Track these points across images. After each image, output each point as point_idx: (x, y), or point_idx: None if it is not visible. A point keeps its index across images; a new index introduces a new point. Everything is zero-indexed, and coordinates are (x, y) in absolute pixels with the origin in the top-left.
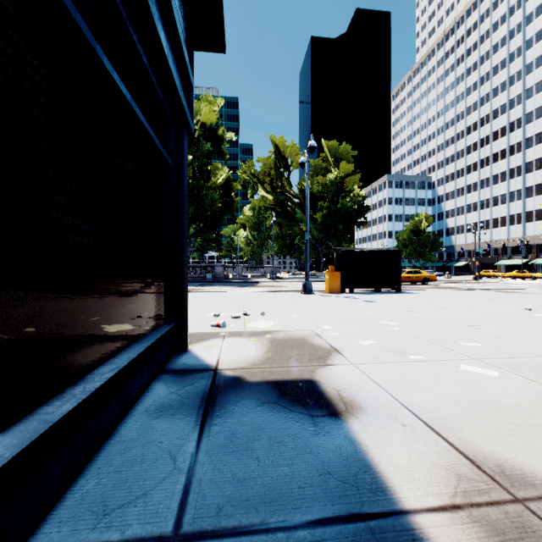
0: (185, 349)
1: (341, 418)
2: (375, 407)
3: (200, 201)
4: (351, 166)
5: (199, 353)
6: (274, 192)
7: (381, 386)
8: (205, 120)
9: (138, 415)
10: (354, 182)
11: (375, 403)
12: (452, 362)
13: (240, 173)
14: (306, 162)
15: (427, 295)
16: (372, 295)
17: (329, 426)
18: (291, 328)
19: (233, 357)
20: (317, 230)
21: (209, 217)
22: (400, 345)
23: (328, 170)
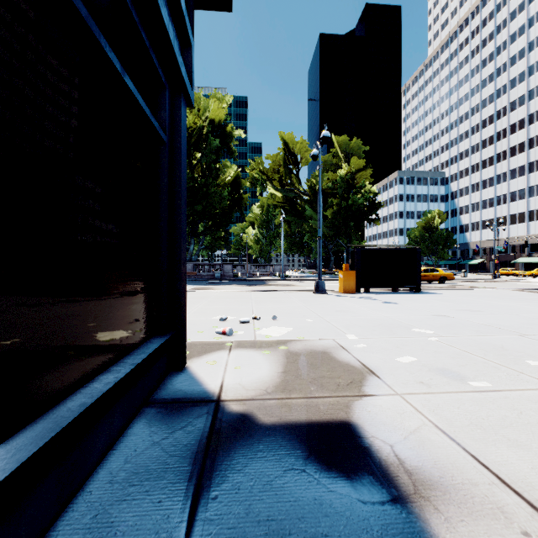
0: (181, 367)
1: (414, 512)
2: (460, 485)
3: (208, 198)
4: (362, 161)
5: (199, 373)
6: (283, 190)
7: (452, 438)
8: (213, 117)
9: (95, 492)
10: (365, 178)
11: (456, 475)
12: (532, 392)
13: (248, 170)
14: (318, 154)
15: (451, 295)
16: (390, 296)
17: (397, 532)
18: (309, 336)
19: (240, 380)
20: (327, 228)
21: (218, 215)
22: (449, 363)
23: (338, 166)
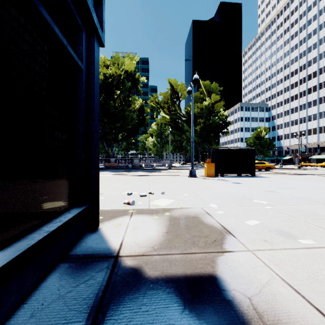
0: (95, 229)
1: None
2: None
3: (124, 119)
4: (218, 96)
5: (106, 233)
6: (170, 114)
7: (297, 291)
8: (127, 69)
9: None
10: (220, 106)
11: None
12: None
13: (149, 102)
14: (191, 89)
15: (274, 178)
16: (237, 178)
17: None
18: (185, 205)
19: (135, 239)
20: (197, 137)
21: (130, 129)
22: (282, 225)
23: (203, 99)
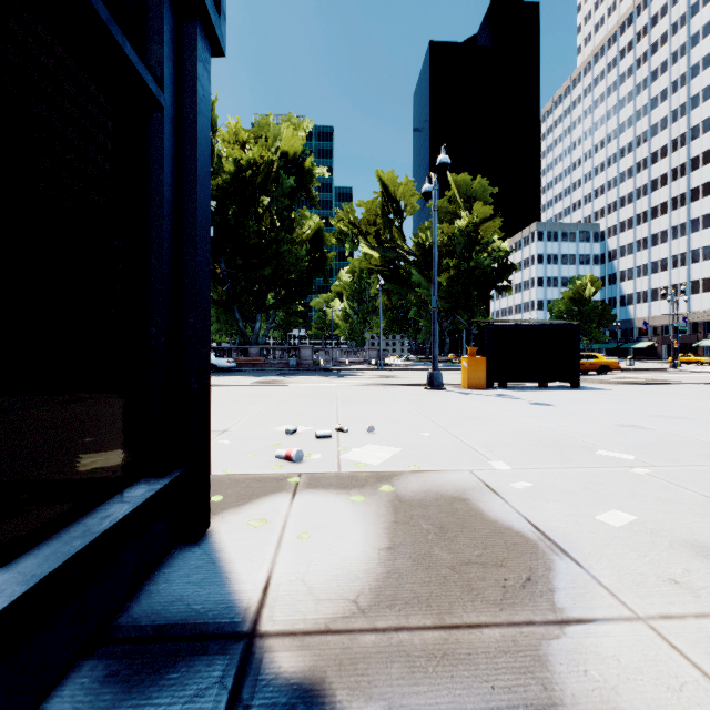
0: (197, 535)
1: None
2: None
3: (280, 259)
4: (489, 208)
5: (228, 549)
6: (381, 248)
7: None
8: (287, 148)
9: None
10: (493, 231)
11: None
12: None
13: (334, 222)
14: (433, 189)
15: (626, 392)
16: (538, 393)
17: None
18: (428, 465)
19: (306, 571)
20: (440, 299)
21: (293, 281)
22: (700, 527)
23: (456, 215)
